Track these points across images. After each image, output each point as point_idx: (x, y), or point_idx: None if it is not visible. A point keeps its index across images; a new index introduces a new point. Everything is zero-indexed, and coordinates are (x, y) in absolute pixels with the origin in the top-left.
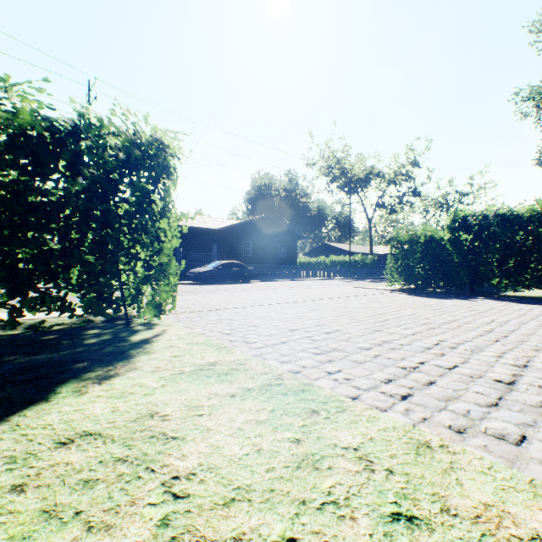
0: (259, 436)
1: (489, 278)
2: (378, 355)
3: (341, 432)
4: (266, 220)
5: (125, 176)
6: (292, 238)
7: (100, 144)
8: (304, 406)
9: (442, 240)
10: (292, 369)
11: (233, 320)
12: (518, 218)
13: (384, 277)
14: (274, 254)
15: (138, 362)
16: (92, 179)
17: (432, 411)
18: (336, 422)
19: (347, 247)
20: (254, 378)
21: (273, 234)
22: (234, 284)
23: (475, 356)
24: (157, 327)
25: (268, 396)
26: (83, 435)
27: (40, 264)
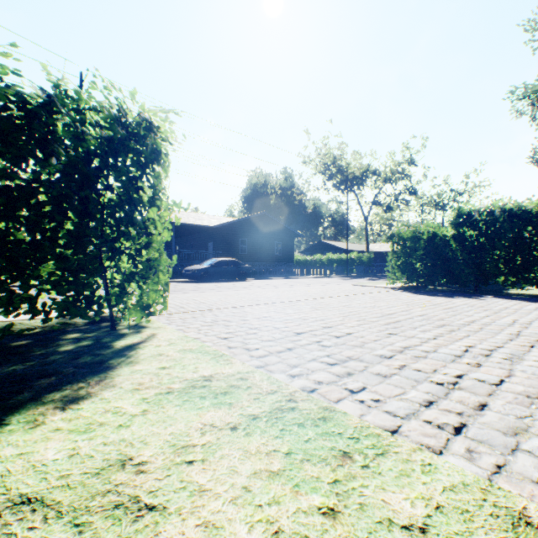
0: (275, 504)
1: (496, 275)
2: (404, 365)
3: (392, 494)
4: (262, 217)
5: (108, 158)
6: (289, 236)
7: (77, 119)
8: (330, 445)
9: (445, 236)
10: (305, 386)
11: (230, 321)
12: (527, 214)
13: (380, 275)
14: (271, 252)
15: (117, 376)
16: (68, 161)
17: (504, 453)
18: (380, 474)
19: (343, 245)
20: (260, 399)
21: (269, 231)
22: (230, 282)
23: (518, 367)
24: (145, 330)
25: (281, 429)
26: (16, 504)
27: (0, 258)
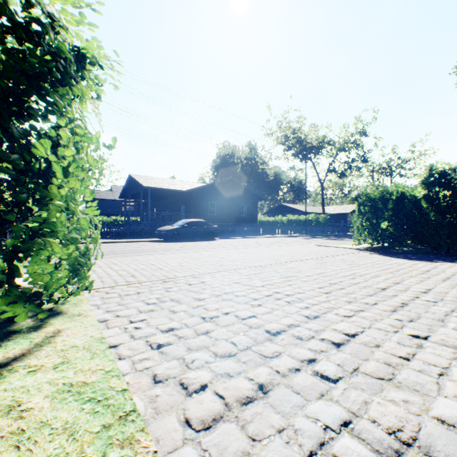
0: None
1: None
2: None
3: None
4: (229, 183)
5: None
6: (253, 199)
7: None
8: None
9: (412, 197)
10: None
11: (180, 303)
12: None
13: (336, 234)
14: (237, 213)
15: None
16: None
17: None
18: None
19: (301, 208)
20: None
21: (235, 195)
22: (198, 242)
23: None
24: (54, 321)
25: None
26: None
27: None
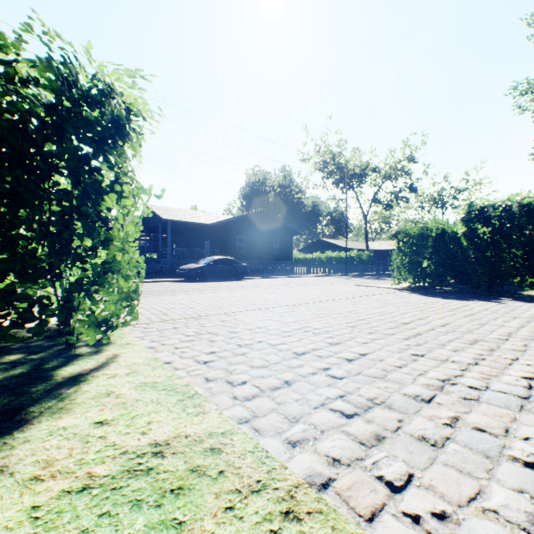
0: None
1: (513, 276)
2: (456, 418)
3: None
4: (260, 215)
5: (47, 127)
6: (287, 233)
7: None
8: None
9: (454, 233)
10: (313, 472)
11: (217, 335)
12: None
13: (381, 273)
14: (269, 250)
15: (22, 443)
16: None
17: None
18: None
19: (342, 243)
20: (234, 511)
21: (267, 229)
22: (226, 282)
23: None
24: (108, 348)
25: None
26: None
27: None
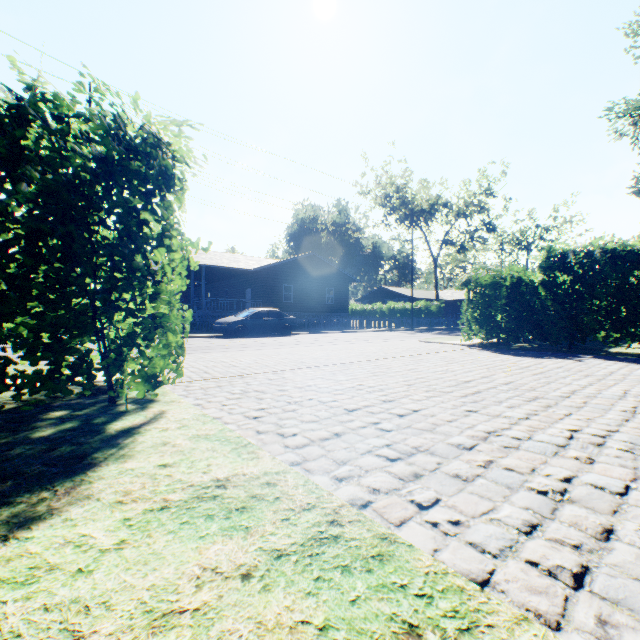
0: None
1: (595, 330)
2: (491, 461)
3: None
4: (311, 259)
5: (99, 183)
6: (343, 281)
7: (56, 131)
8: (389, 610)
9: (532, 282)
10: (356, 497)
11: (265, 393)
12: (633, 255)
13: (452, 328)
14: (321, 300)
15: (98, 479)
16: (45, 186)
17: None
18: None
19: (408, 292)
20: (290, 520)
21: (319, 275)
22: (271, 338)
23: None
24: (153, 405)
25: (316, 578)
26: None
27: None
